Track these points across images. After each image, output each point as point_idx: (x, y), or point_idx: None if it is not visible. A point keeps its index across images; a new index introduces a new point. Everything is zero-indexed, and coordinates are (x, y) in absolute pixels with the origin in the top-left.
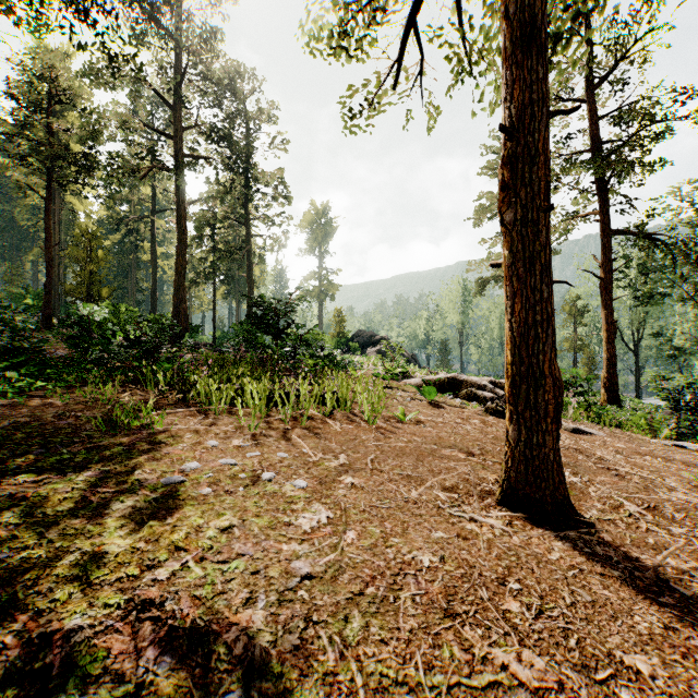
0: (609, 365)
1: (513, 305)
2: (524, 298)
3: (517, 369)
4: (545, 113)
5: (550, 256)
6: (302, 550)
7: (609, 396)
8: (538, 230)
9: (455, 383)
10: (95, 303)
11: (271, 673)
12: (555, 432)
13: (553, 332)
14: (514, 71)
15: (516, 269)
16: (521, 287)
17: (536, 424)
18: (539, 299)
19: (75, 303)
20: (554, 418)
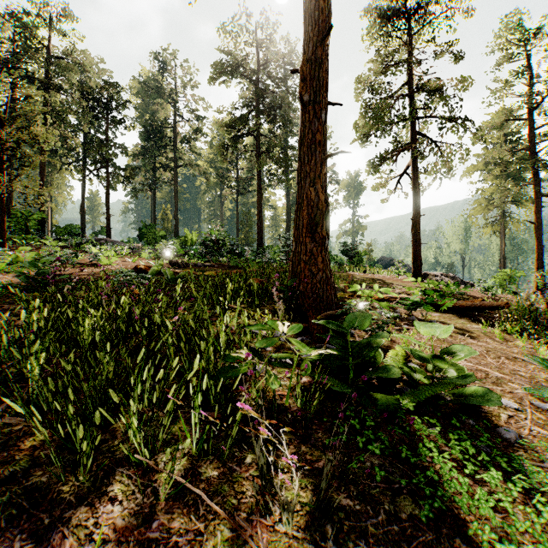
0: (537, 272)
1: (413, 248)
2: (415, 247)
3: (413, 258)
4: (418, 216)
5: (419, 240)
6: (379, 278)
7: (536, 290)
8: (417, 236)
9: (426, 275)
10: (250, 246)
11: (379, 278)
12: (420, 269)
13: (420, 252)
14: (413, 208)
15: (413, 242)
16: (414, 245)
17: (416, 267)
18: (417, 247)
19: (242, 246)
20: (419, 266)
